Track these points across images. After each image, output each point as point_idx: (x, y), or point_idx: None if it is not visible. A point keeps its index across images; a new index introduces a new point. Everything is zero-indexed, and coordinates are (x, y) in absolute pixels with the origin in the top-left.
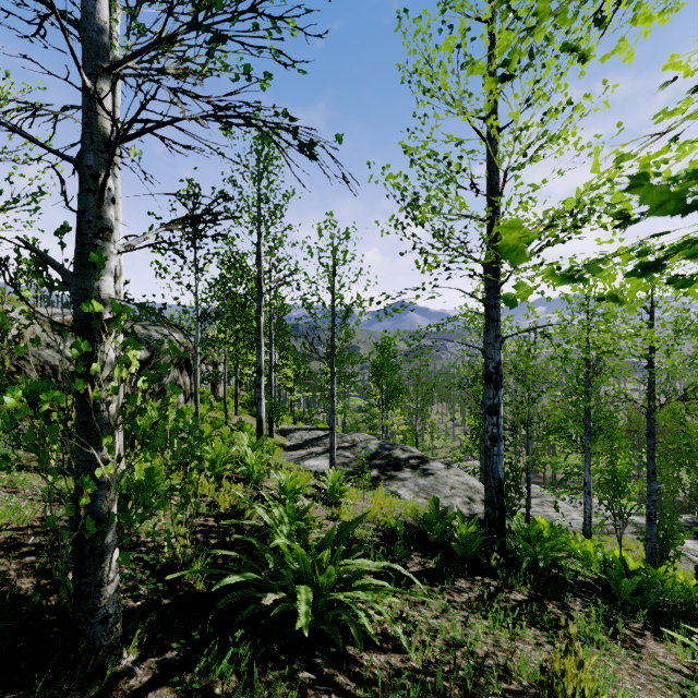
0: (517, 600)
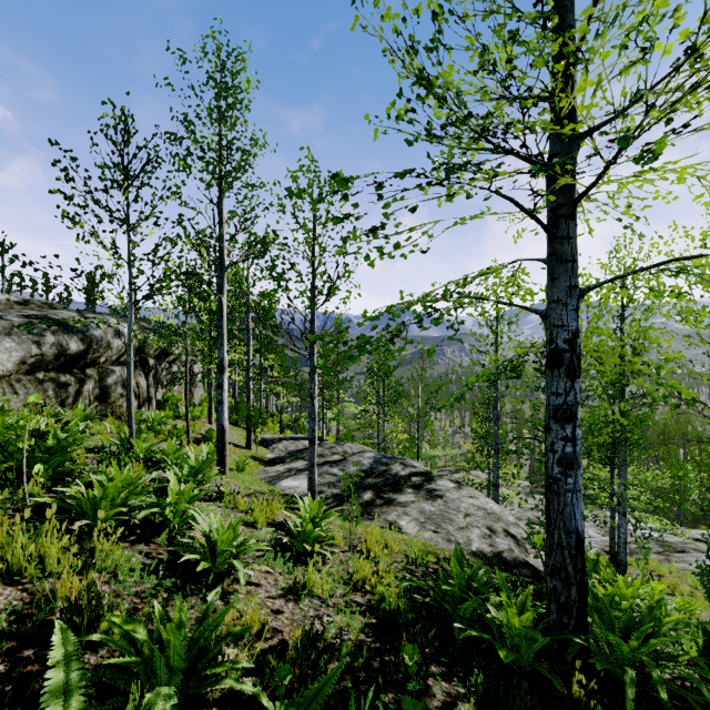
0: None
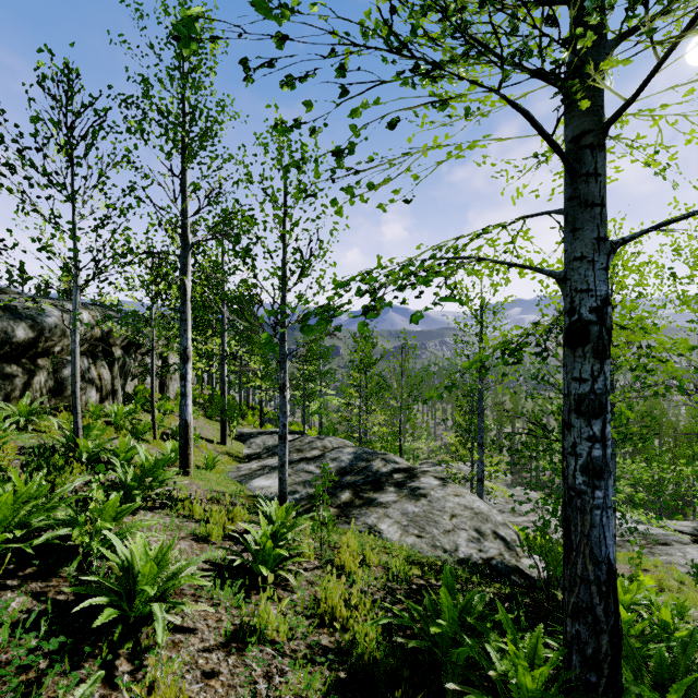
0: None
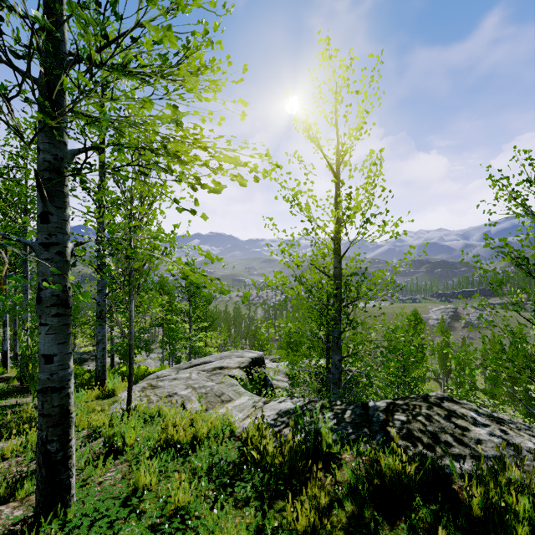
0: None
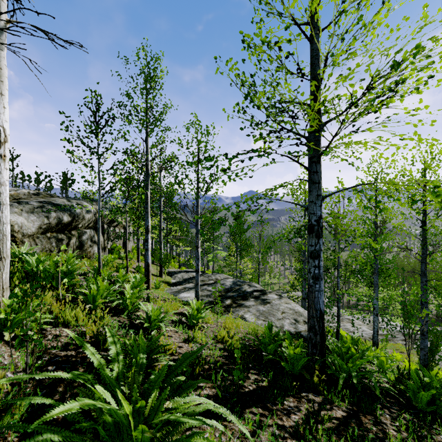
0: (338, 418)
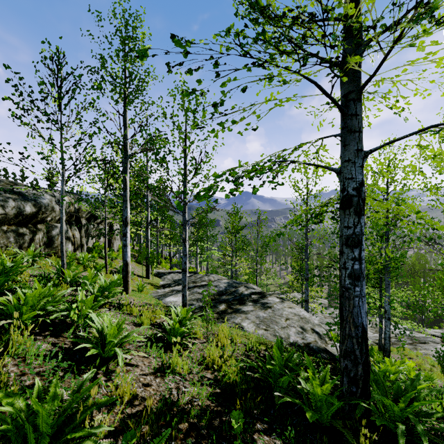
0: None
